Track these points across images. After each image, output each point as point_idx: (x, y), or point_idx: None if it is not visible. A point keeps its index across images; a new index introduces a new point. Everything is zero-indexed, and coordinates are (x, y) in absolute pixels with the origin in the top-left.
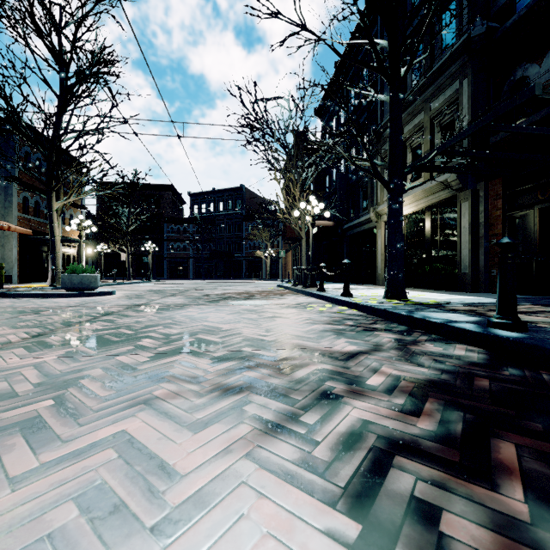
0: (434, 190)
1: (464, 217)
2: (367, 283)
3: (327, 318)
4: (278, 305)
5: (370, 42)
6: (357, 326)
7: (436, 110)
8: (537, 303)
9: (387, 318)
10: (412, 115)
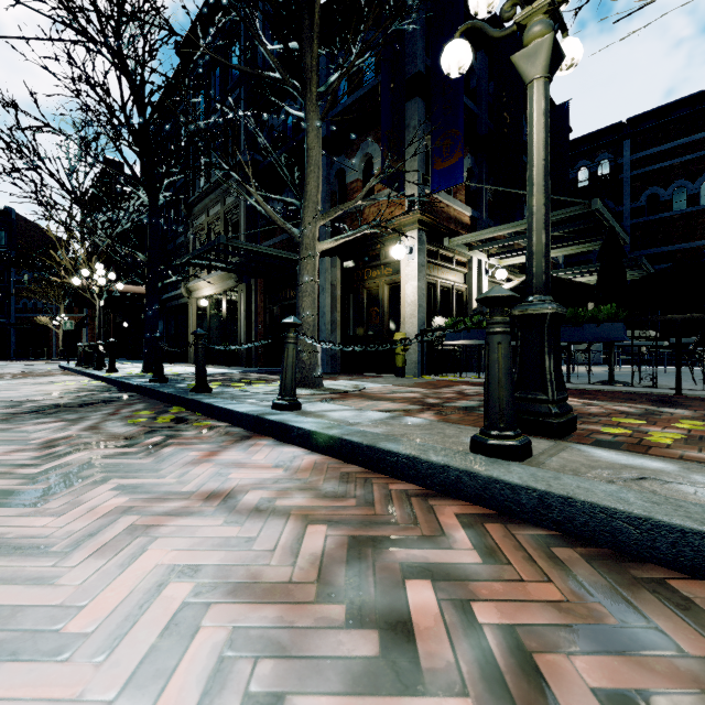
0: (225, 278)
1: (243, 305)
2: (185, 361)
3: (61, 388)
4: (23, 384)
5: (123, 158)
6: (78, 390)
7: (228, 207)
8: (251, 372)
9: (116, 385)
10: (214, 203)
